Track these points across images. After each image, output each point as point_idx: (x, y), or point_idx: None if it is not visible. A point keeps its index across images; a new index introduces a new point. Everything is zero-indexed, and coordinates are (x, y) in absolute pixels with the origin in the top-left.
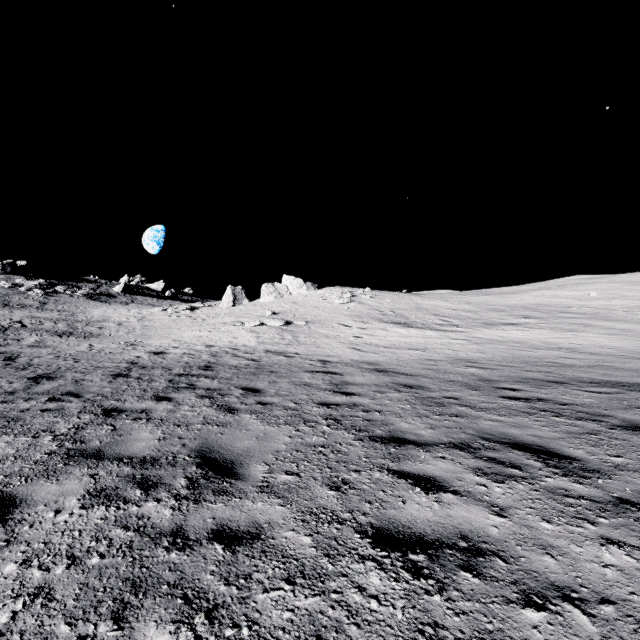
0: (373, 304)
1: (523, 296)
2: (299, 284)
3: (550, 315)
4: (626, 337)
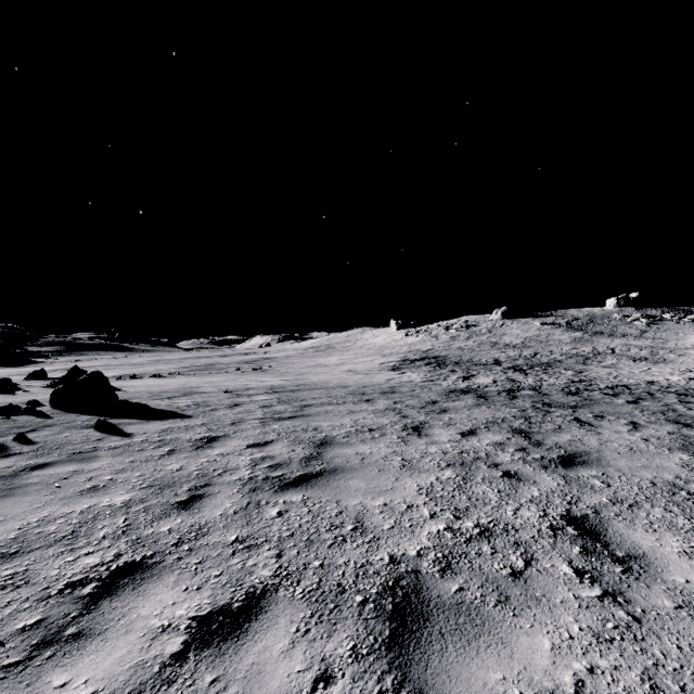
0: None
1: None
2: None
3: None
4: None
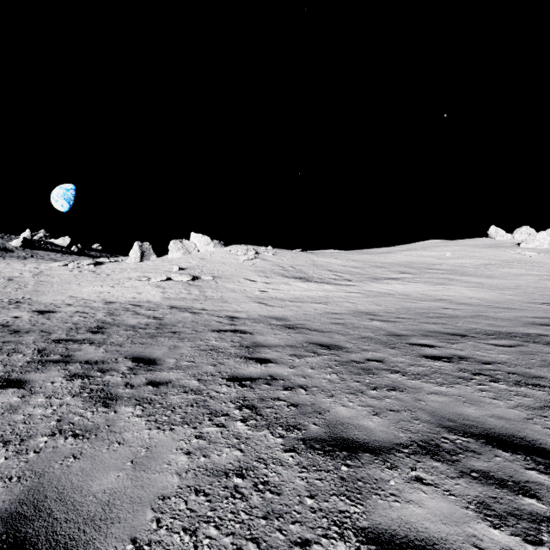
0: (275, 261)
1: (396, 255)
2: (206, 241)
3: (421, 271)
4: (484, 289)
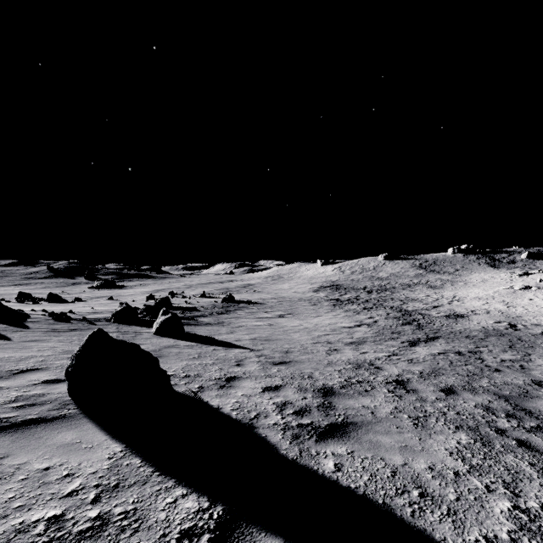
0: None
1: None
2: None
3: None
4: None
